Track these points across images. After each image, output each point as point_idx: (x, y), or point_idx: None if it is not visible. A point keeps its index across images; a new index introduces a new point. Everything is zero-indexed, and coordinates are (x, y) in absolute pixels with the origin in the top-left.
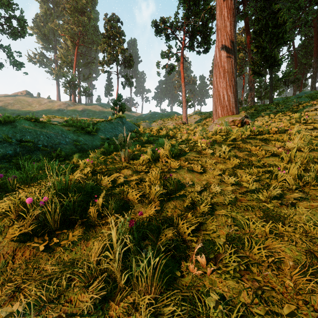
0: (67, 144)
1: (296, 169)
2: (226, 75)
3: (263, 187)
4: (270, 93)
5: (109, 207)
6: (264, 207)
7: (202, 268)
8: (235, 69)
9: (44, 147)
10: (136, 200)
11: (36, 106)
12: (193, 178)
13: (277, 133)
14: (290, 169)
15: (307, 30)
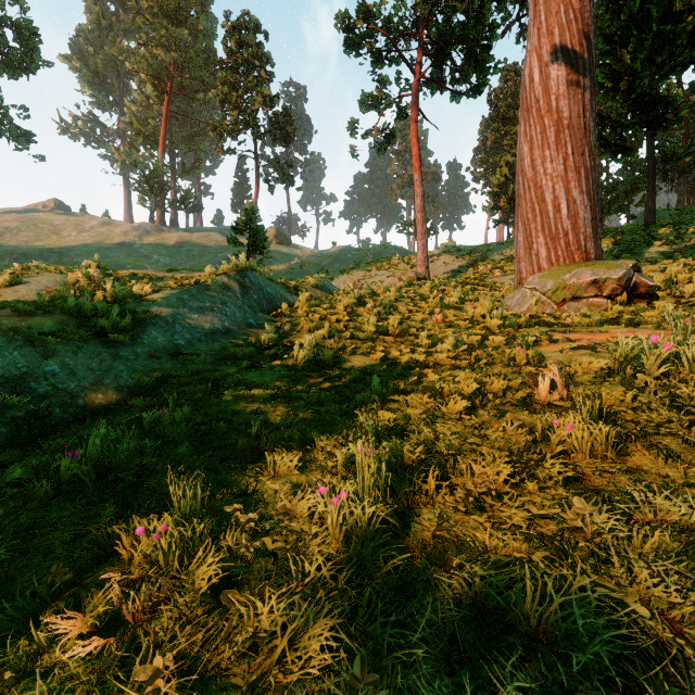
0: None
1: None
2: (566, 136)
3: None
4: (649, 198)
5: None
6: None
7: None
8: (592, 118)
9: None
10: None
11: (71, 234)
12: None
13: None
14: None
15: None
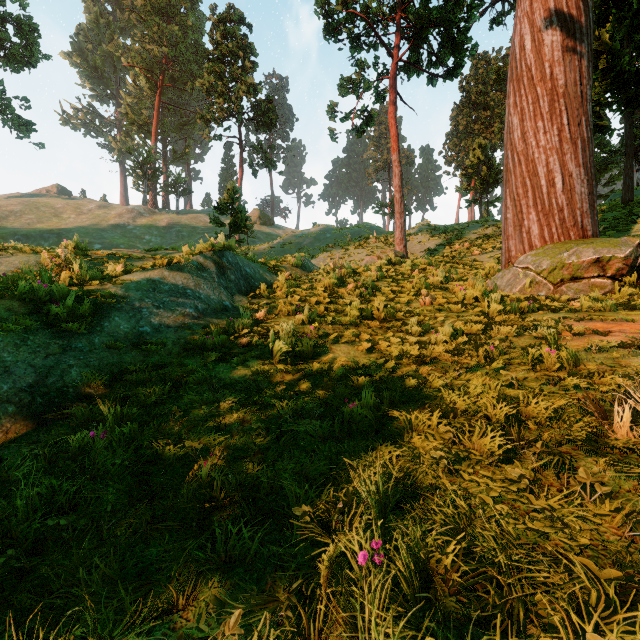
0: None
1: None
2: (561, 105)
3: None
4: (627, 176)
5: None
6: None
7: None
8: (589, 85)
9: None
10: None
11: (70, 216)
12: None
13: None
14: None
15: None
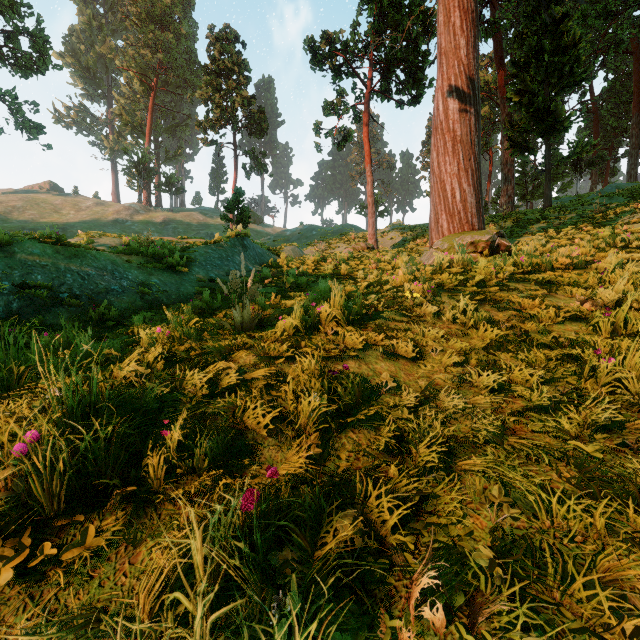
0: (125, 292)
1: (635, 352)
2: (459, 148)
3: (566, 399)
4: (546, 187)
5: (196, 454)
6: (578, 454)
7: (436, 636)
8: (476, 136)
9: (74, 298)
10: (264, 430)
11: (70, 212)
12: (397, 371)
13: (570, 269)
14: (628, 355)
15: (619, 59)
